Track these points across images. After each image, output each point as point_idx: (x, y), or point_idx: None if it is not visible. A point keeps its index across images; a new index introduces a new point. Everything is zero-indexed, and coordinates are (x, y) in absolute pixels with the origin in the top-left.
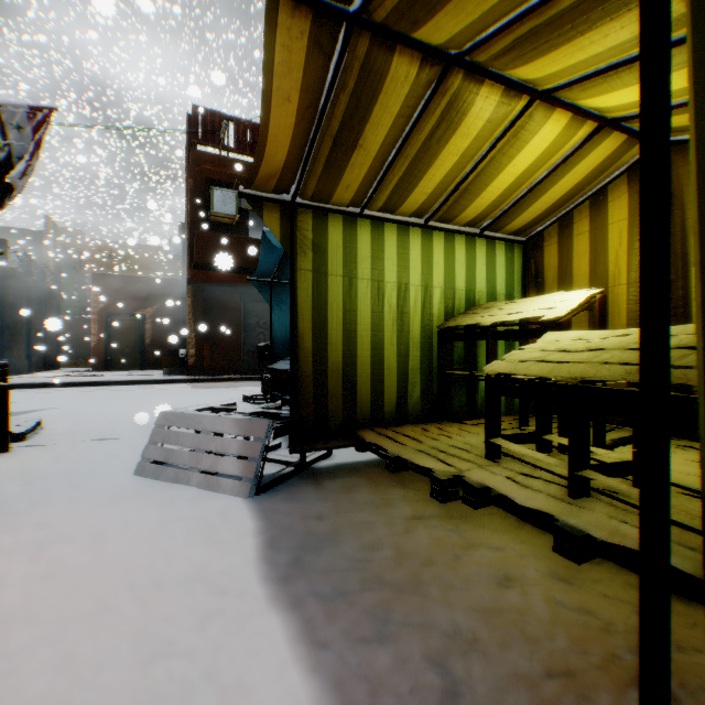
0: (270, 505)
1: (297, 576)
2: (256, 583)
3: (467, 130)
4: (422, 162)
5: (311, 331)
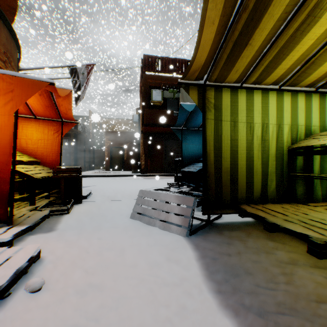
0: (198, 242)
1: (230, 292)
2: (206, 292)
3: (325, 20)
4: (286, 48)
5: (213, 151)
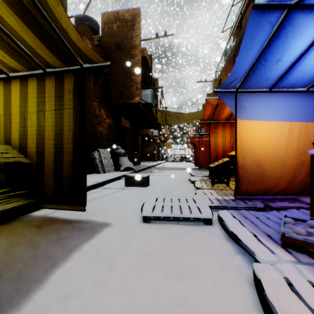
0: None
1: (9, 298)
2: (24, 310)
3: None
4: None
5: None
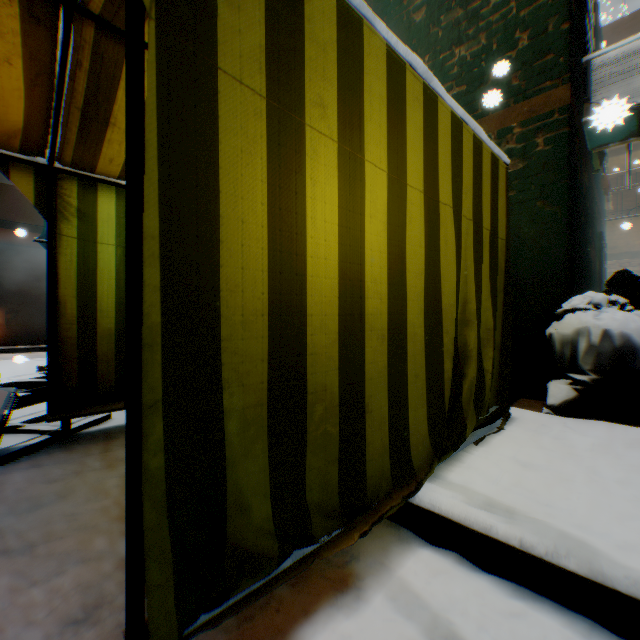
0: (1, 477)
1: None
2: None
3: None
4: None
5: (77, 297)
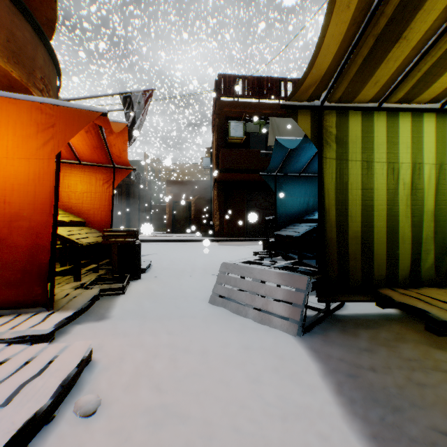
0: (318, 346)
1: (394, 440)
2: (351, 435)
3: None
4: None
5: (334, 206)
